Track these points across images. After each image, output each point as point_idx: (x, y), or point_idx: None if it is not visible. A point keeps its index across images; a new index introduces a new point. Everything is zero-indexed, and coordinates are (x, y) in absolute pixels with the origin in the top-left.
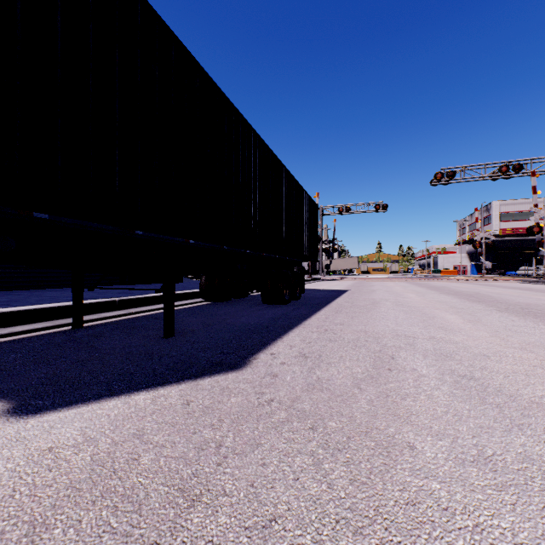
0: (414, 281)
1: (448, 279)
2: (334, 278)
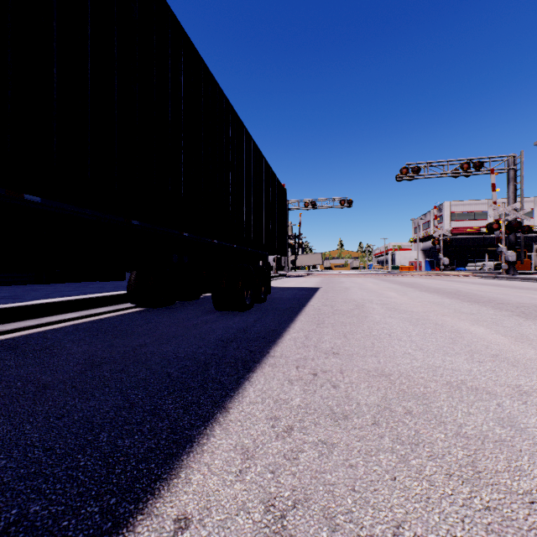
0: (380, 277)
1: (412, 275)
2: (300, 274)
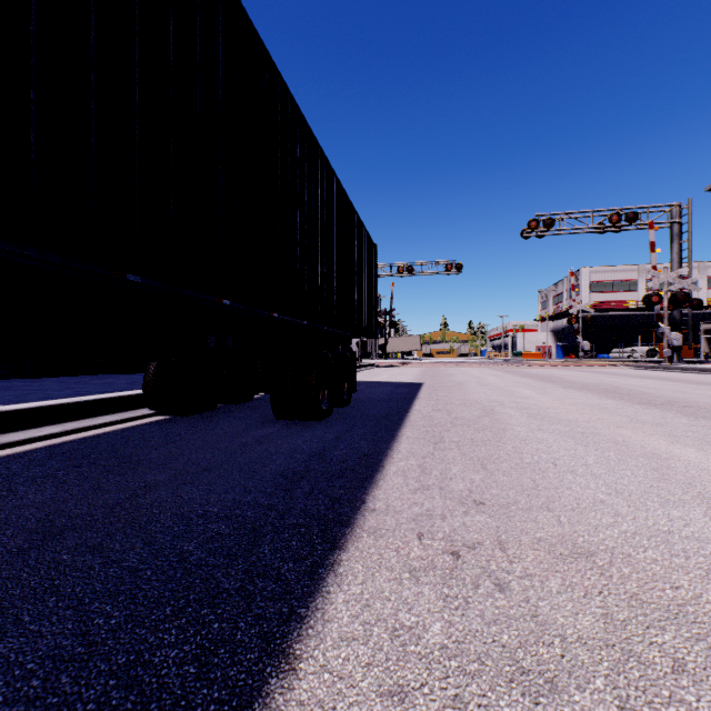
0: (500, 367)
1: (543, 365)
2: (393, 363)
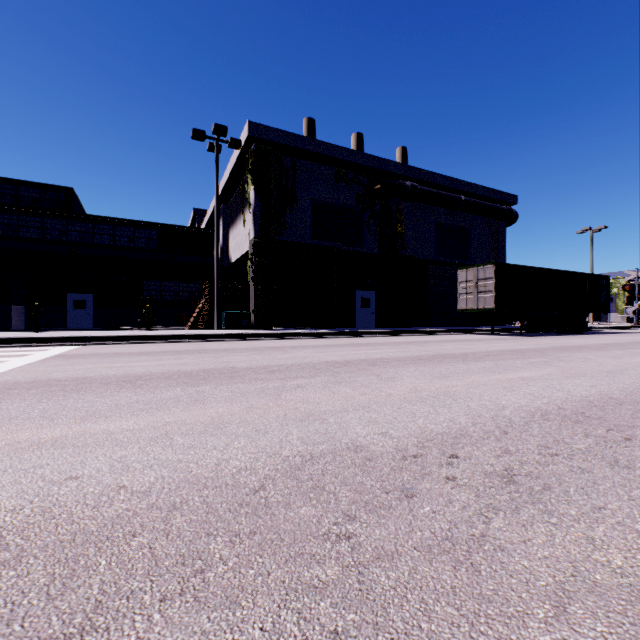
0: None
1: None
2: None
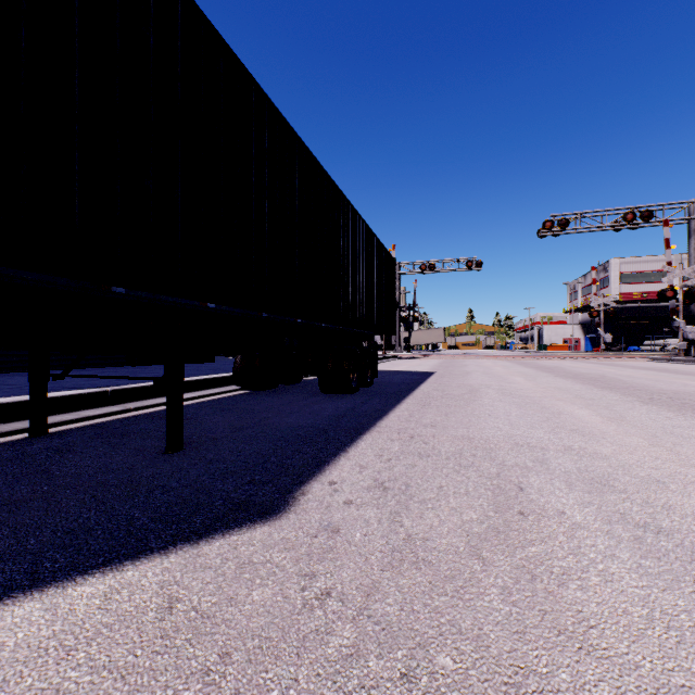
0: (516, 359)
1: (559, 357)
2: (414, 355)
